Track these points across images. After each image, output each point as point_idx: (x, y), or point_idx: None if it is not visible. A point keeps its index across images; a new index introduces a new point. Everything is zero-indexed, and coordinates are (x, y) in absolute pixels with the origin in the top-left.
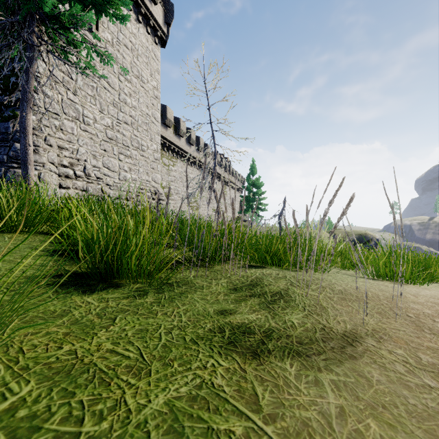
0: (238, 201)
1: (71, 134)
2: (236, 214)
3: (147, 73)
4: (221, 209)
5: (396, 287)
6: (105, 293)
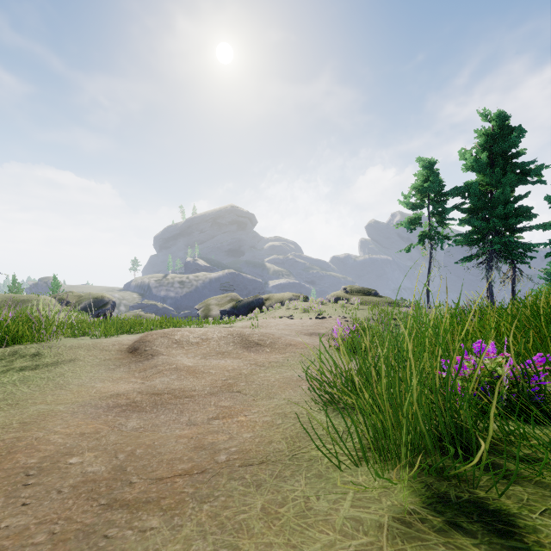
0: None
1: None
2: None
3: None
4: None
5: (102, 339)
6: None
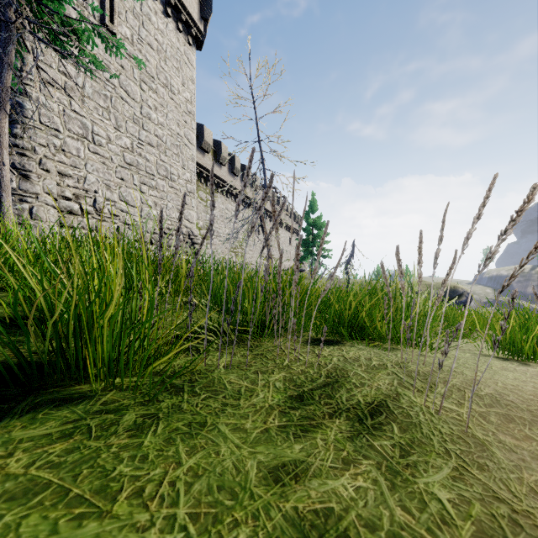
0: (293, 246)
1: (77, 157)
2: (291, 262)
3: (177, 81)
4: (273, 256)
5: None
6: (24, 424)
